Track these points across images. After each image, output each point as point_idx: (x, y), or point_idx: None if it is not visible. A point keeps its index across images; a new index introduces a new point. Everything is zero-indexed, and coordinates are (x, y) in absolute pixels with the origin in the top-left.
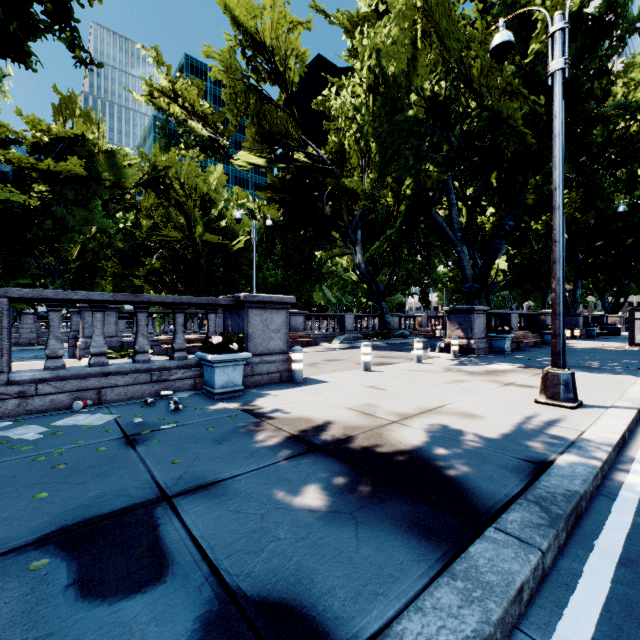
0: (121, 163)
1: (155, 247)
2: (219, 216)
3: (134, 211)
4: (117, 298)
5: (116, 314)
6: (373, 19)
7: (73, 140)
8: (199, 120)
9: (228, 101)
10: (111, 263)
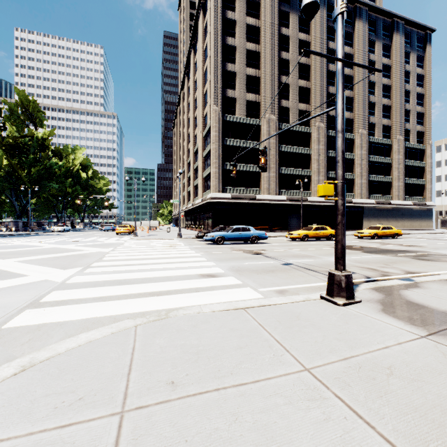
0: None
1: None
2: None
3: None
4: None
5: None
6: None
7: None
8: None
9: None
10: None
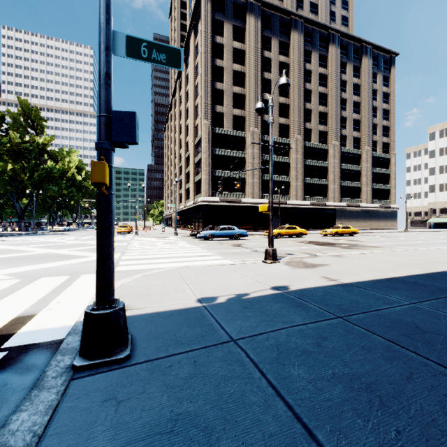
0: None
1: None
2: None
3: None
4: None
5: None
6: None
7: None
8: None
9: None
10: None
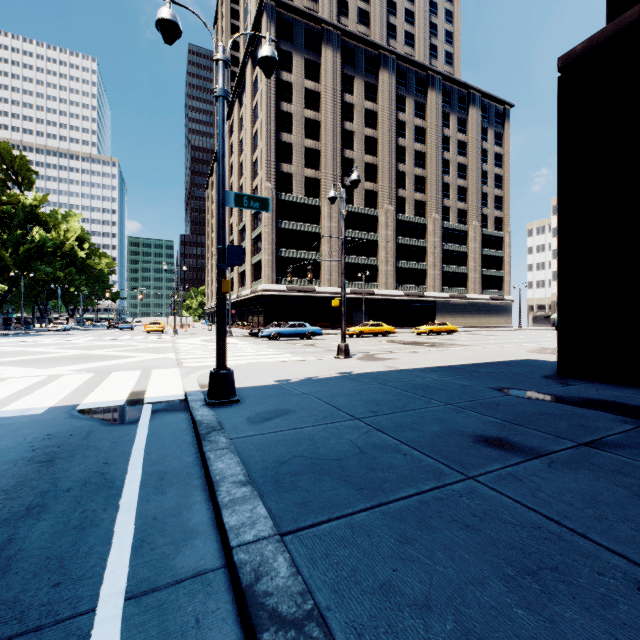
0: None
1: None
2: None
3: None
4: None
5: None
6: None
7: None
8: None
9: None
10: None
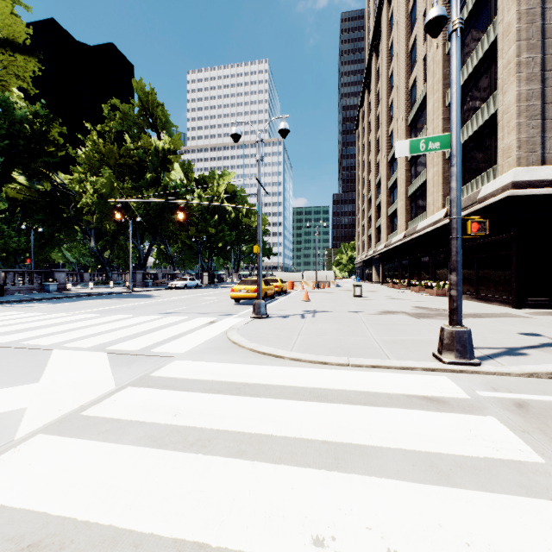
0: None
1: None
2: None
3: None
4: (23, 270)
5: None
6: (97, 164)
7: None
8: None
9: None
10: None
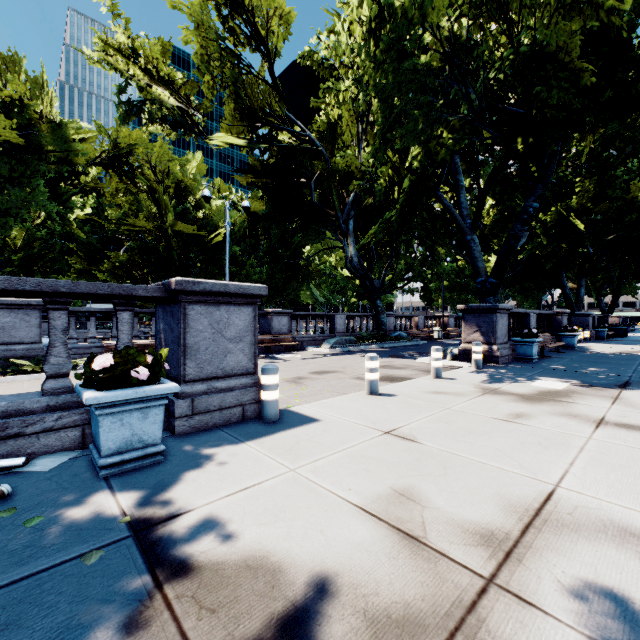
0: (69, 133)
1: (127, 240)
2: (196, 206)
3: (93, 195)
4: None
5: (40, 313)
6: None
7: (8, 103)
8: (165, 87)
9: (199, 63)
10: (75, 257)
